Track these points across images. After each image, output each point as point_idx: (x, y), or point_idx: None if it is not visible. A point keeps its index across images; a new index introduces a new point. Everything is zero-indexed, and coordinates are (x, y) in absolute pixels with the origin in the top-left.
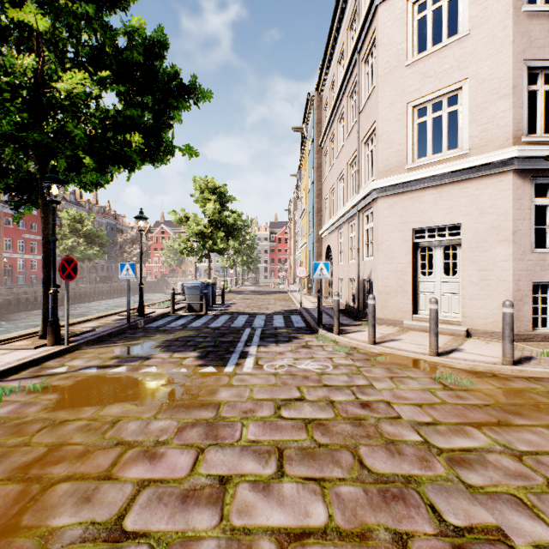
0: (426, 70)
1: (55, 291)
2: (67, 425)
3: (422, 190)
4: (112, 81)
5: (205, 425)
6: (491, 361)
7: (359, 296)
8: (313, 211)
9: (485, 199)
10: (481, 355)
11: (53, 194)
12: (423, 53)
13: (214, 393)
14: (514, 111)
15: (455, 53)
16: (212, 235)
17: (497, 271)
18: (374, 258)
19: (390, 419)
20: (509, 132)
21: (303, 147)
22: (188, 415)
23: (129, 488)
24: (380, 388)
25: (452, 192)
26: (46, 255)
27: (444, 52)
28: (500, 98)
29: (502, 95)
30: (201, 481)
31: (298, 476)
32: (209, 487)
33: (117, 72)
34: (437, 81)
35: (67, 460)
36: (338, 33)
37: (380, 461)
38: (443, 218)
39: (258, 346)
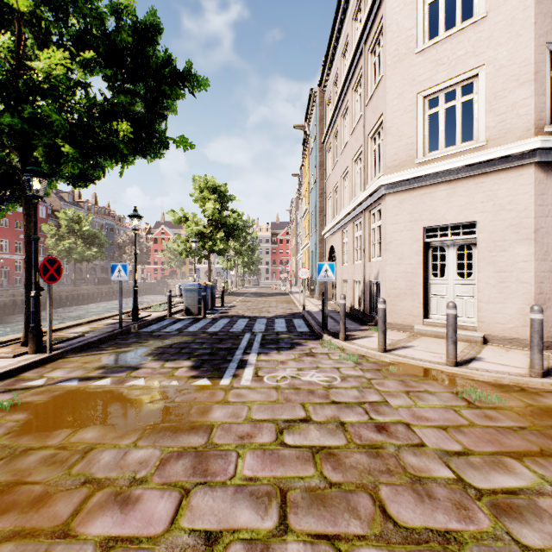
0: (439, 57)
1: (36, 294)
2: (29, 456)
3: (434, 185)
4: (101, 67)
5: (193, 456)
6: (516, 372)
7: (365, 299)
8: (316, 211)
9: (504, 194)
10: (504, 365)
11: (34, 188)
12: (435, 39)
13: (207, 412)
14: (536, 98)
15: (470, 38)
16: (212, 235)
17: (517, 272)
18: (382, 259)
19: (413, 448)
20: (531, 121)
21: (305, 145)
22: (174, 442)
23: (88, 551)
24: (396, 405)
25: (467, 187)
26: (29, 255)
27: (458, 37)
28: (520, 85)
29: (522, 82)
30: (182, 540)
31: (305, 532)
32: (192, 550)
33: (105, 56)
34: (450, 68)
35: (18, 507)
36: (342, 24)
37: (407, 508)
38: (457, 215)
39: (258, 354)
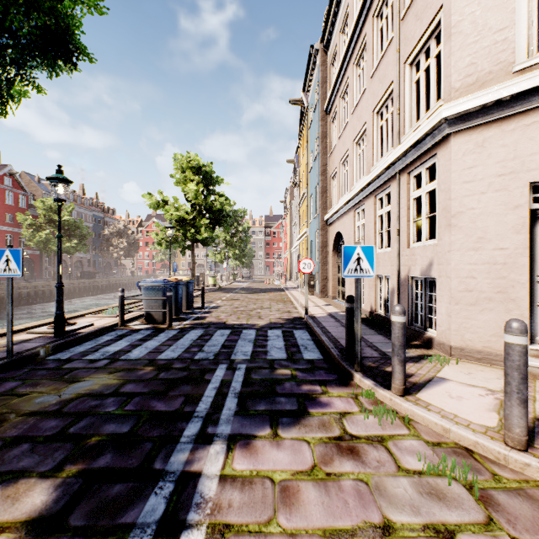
0: None
1: None
2: None
3: None
4: None
5: None
6: None
7: (400, 302)
8: (317, 191)
9: None
10: None
11: None
12: None
13: None
14: None
15: None
16: (195, 222)
17: None
18: (439, 242)
19: None
20: None
21: (302, 121)
22: None
23: None
24: None
25: None
26: None
27: None
28: None
29: None
30: None
31: None
32: None
33: None
34: None
35: None
36: None
37: None
38: None
39: (229, 446)
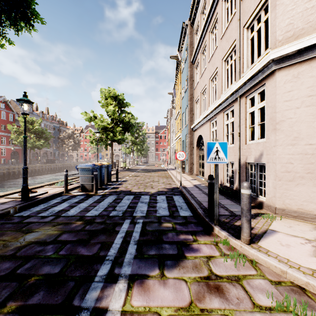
0: None
1: None
2: None
3: None
4: None
5: None
6: None
7: (240, 179)
8: (186, 110)
9: None
10: None
11: None
12: None
13: None
14: None
15: None
16: (113, 129)
17: None
18: (267, 140)
19: None
20: None
21: (177, 69)
22: None
23: None
24: None
25: None
26: None
27: None
28: None
29: None
30: None
31: None
32: None
33: None
34: None
35: None
36: None
37: None
38: None
39: (129, 285)
